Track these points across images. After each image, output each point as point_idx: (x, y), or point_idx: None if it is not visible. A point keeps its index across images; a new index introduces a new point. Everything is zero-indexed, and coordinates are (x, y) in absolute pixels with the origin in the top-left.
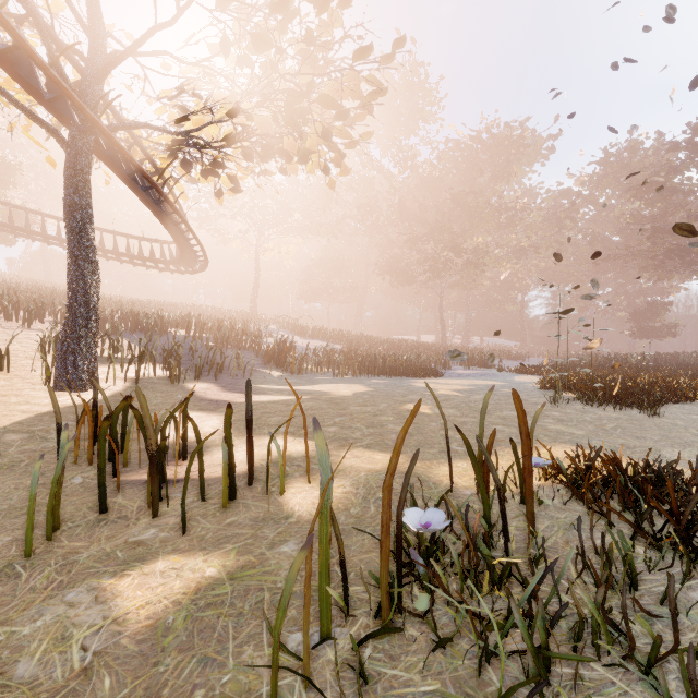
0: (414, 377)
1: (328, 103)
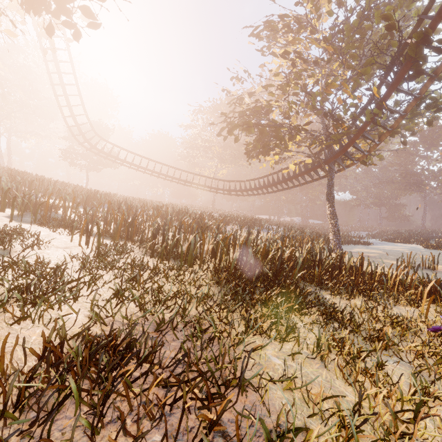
0: (365, 245)
1: (380, 157)
